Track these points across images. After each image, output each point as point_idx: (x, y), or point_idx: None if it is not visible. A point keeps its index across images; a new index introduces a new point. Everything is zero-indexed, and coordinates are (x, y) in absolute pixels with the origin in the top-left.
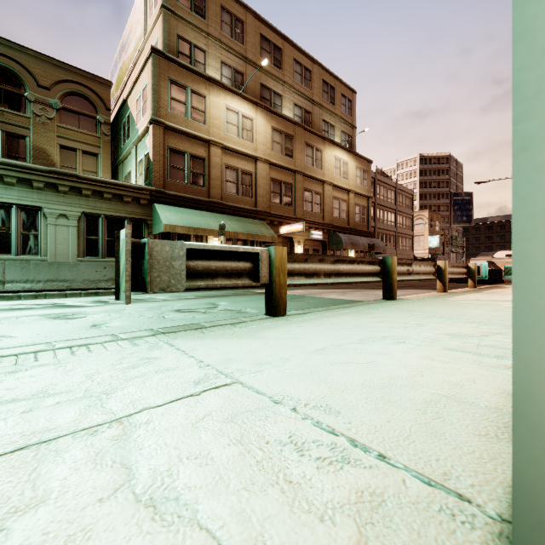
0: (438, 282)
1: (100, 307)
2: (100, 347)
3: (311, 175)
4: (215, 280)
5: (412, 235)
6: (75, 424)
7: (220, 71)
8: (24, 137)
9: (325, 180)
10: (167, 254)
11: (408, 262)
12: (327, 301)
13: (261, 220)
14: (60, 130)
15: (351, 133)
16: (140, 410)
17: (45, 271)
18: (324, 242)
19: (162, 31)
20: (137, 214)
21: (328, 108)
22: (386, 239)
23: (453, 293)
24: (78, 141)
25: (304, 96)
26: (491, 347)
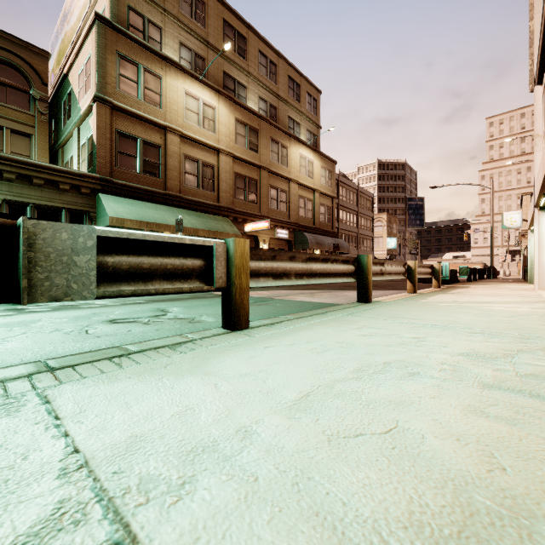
0: (409, 282)
1: (5, 318)
2: None
3: (276, 172)
4: (150, 283)
5: (372, 236)
6: None
7: (178, 52)
8: None
9: (291, 177)
10: (64, 244)
11: (381, 262)
12: (296, 304)
13: (224, 216)
14: None
15: (316, 132)
16: None
17: None
18: (289, 241)
19: None
20: (77, 204)
21: (293, 105)
22: (348, 240)
23: (423, 294)
24: (6, 118)
25: (269, 90)
26: (537, 377)
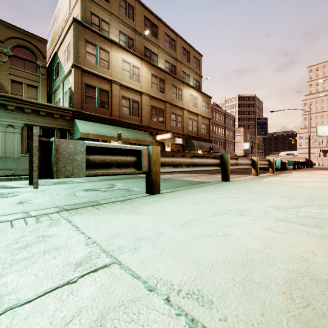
0: (253, 169)
1: (31, 188)
2: (7, 224)
3: (175, 104)
4: (109, 169)
5: (234, 142)
6: None
7: (118, 36)
8: None
9: (184, 107)
10: (71, 150)
11: (236, 157)
12: (186, 182)
13: (145, 131)
14: (11, 70)
15: (199, 80)
16: (3, 312)
17: None
18: (183, 145)
19: (80, 8)
20: (63, 125)
21: (185, 64)
22: (219, 144)
23: (262, 176)
24: (24, 78)
25: (171, 56)
26: (307, 217)
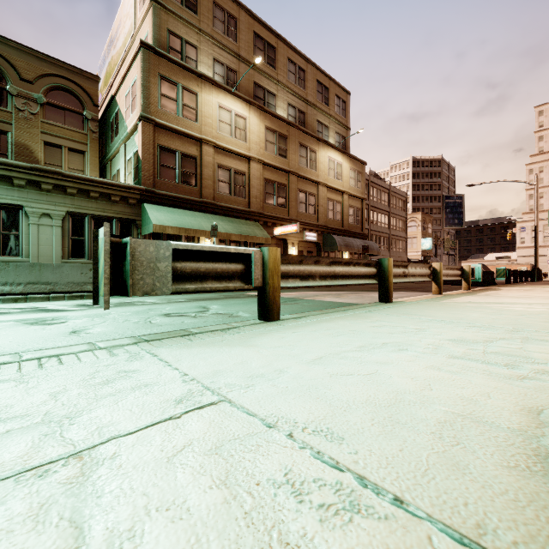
0: (434, 284)
1: (83, 312)
2: (73, 357)
3: (305, 176)
4: (205, 283)
5: (405, 237)
6: (22, 461)
7: (212, 68)
8: (5, 133)
9: (319, 181)
10: (151, 254)
11: (404, 264)
12: (322, 303)
13: (255, 221)
14: (44, 126)
15: (345, 134)
16: (107, 440)
17: (26, 273)
18: (318, 244)
19: (152, 25)
20: (126, 214)
21: (322, 109)
22: (379, 241)
23: (448, 295)
24: (64, 138)
25: (298, 96)
26: (498, 354)
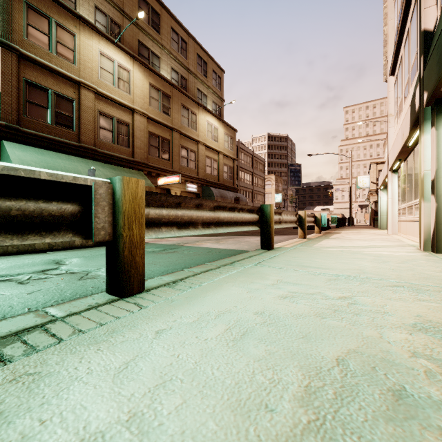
0: (300, 229)
1: None
2: None
3: (187, 134)
4: None
5: (264, 192)
6: None
7: (93, 15)
8: None
9: (199, 140)
10: None
11: (279, 211)
12: (203, 251)
13: (139, 170)
14: None
15: (220, 104)
16: None
17: None
18: (198, 194)
19: None
20: None
21: (201, 79)
22: (246, 195)
23: (312, 239)
24: None
25: (181, 63)
26: None
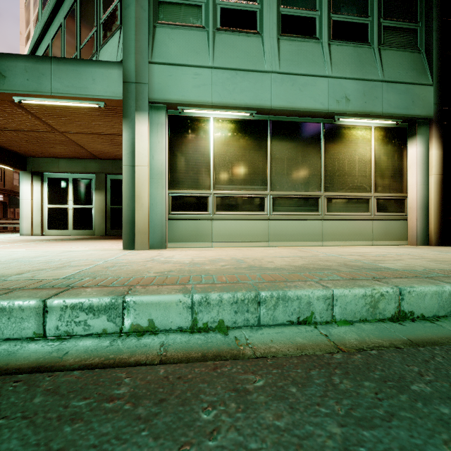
0: None
1: None
2: None
3: None
4: None
5: None
6: None
7: None
8: None
9: None
10: None
11: None
12: None
13: None
14: None
15: None
16: None
17: None
18: (4, 202)
19: None
20: None
21: None
22: None
23: None
24: None
25: None
26: None
